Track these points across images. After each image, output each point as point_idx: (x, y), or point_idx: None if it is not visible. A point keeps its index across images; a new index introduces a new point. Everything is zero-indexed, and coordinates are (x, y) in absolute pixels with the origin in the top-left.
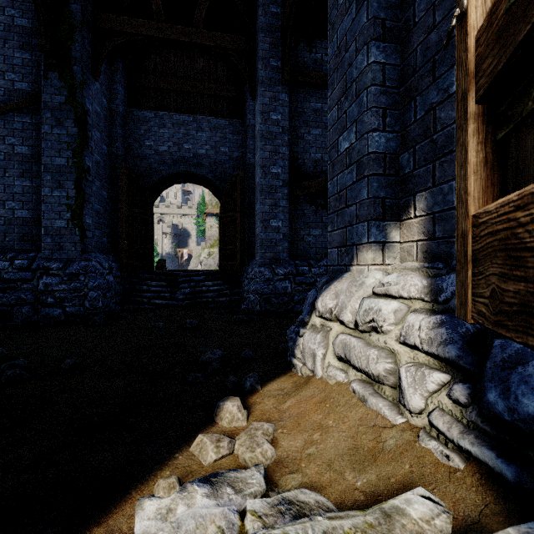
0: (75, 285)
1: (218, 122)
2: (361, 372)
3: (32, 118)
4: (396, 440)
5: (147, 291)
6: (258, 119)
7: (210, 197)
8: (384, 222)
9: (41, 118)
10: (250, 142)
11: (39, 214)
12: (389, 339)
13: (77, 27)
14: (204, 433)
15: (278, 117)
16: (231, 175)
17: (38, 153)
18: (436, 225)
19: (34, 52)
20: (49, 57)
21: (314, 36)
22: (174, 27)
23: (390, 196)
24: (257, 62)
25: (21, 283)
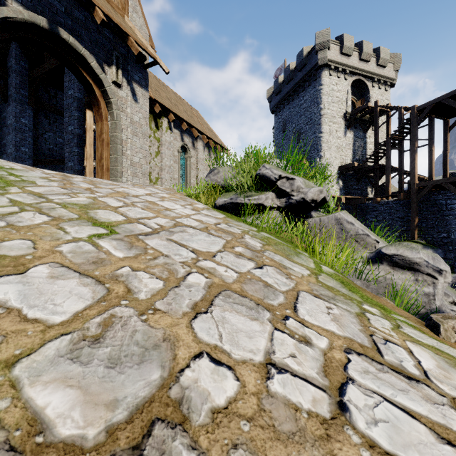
0: None
1: None
2: None
3: None
4: None
5: None
6: (11, 118)
7: None
8: None
9: None
10: None
11: None
12: None
13: None
14: None
15: (26, 121)
16: None
17: None
18: None
19: None
20: None
21: (48, 84)
22: None
23: None
24: (9, 85)
25: None
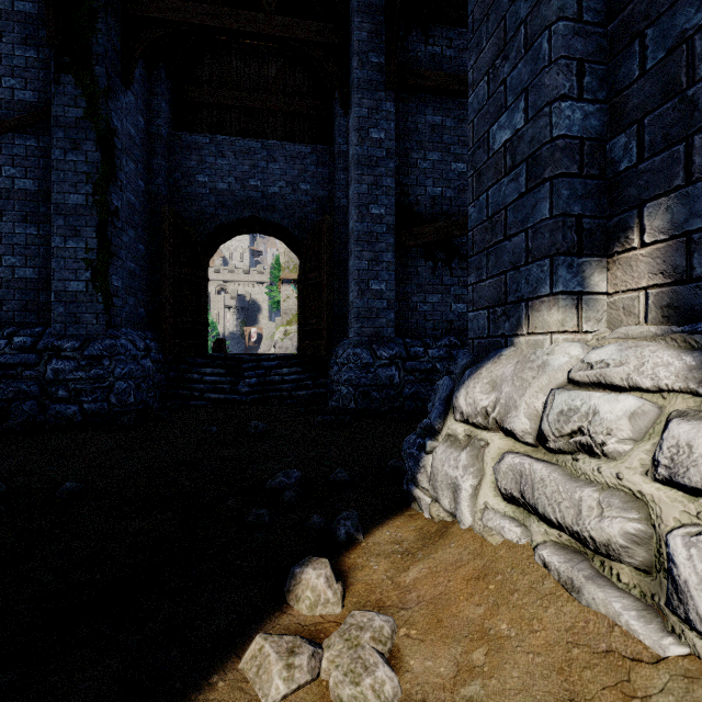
0: (96, 373)
1: (296, 149)
2: (563, 531)
3: (38, 140)
4: (678, 701)
5: (199, 381)
6: (352, 139)
7: (287, 258)
8: (580, 258)
9: (51, 139)
10: (341, 175)
11: (48, 274)
12: (627, 470)
13: (99, 11)
14: (268, 628)
15: (380, 135)
16: (314, 222)
17: (47, 188)
18: (695, 255)
19: (42, 48)
20: (61, 53)
21: (431, 21)
22: (235, 12)
23: (591, 213)
24: (351, 60)
25: (22, 369)
